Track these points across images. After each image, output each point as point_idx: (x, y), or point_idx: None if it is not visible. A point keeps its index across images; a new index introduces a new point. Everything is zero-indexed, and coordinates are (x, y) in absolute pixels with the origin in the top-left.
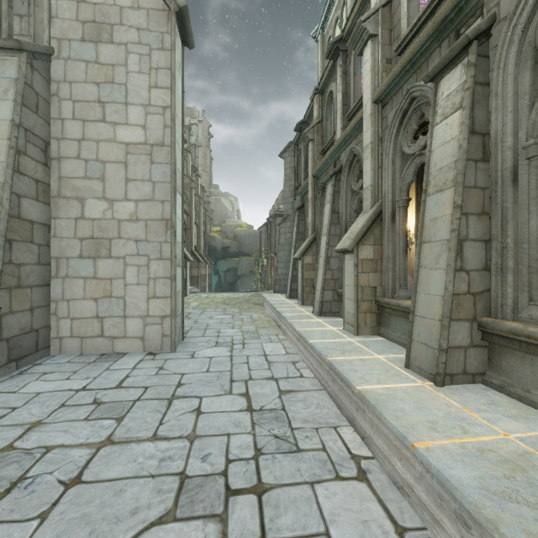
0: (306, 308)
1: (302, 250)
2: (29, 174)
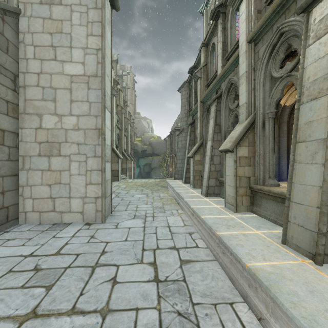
0: (196, 190)
1: (193, 151)
2: (1, 96)
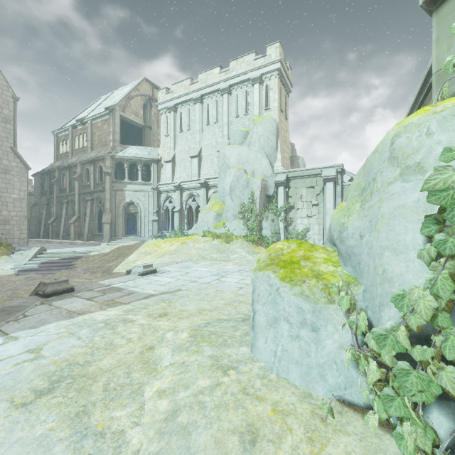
0: (55, 240)
1: (52, 221)
2: None
